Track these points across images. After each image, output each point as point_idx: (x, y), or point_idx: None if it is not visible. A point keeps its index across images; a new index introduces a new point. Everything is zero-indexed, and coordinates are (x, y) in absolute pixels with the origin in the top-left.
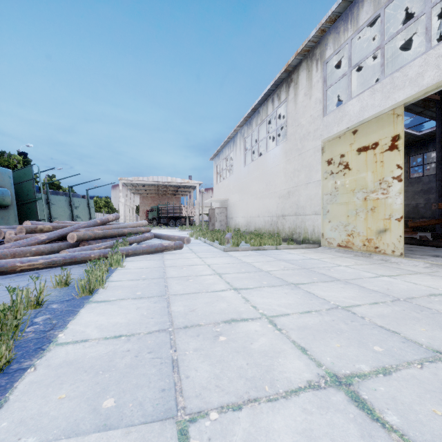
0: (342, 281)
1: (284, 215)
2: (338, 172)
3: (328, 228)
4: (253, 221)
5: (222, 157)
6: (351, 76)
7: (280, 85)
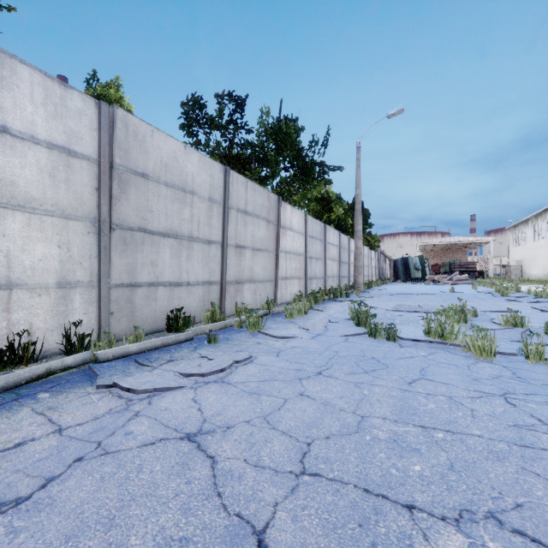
0: None
1: None
2: None
3: None
4: (538, 274)
5: (517, 229)
6: None
7: None
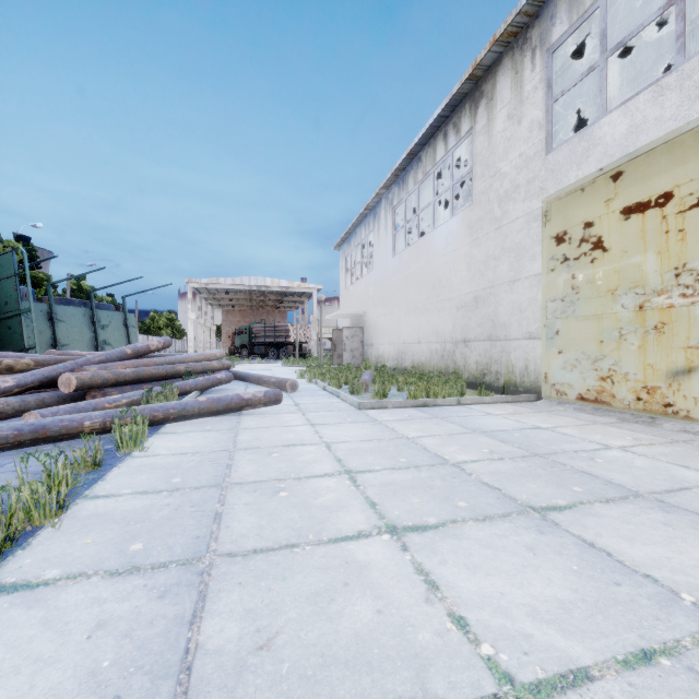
0: (648, 499)
1: (468, 339)
2: (580, 256)
3: (557, 364)
4: (410, 350)
5: (355, 242)
6: (608, 69)
7: (459, 106)
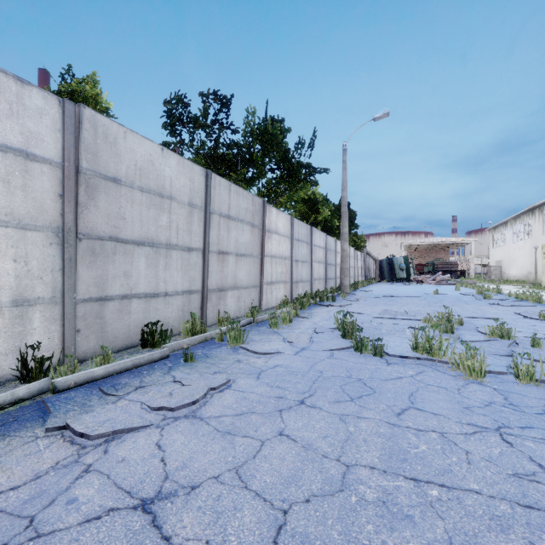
0: None
1: (531, 272)
2: None
3: (543, 278)
4: (517, 275)
5: (497, 231)
6: None
7: (529, 211)
